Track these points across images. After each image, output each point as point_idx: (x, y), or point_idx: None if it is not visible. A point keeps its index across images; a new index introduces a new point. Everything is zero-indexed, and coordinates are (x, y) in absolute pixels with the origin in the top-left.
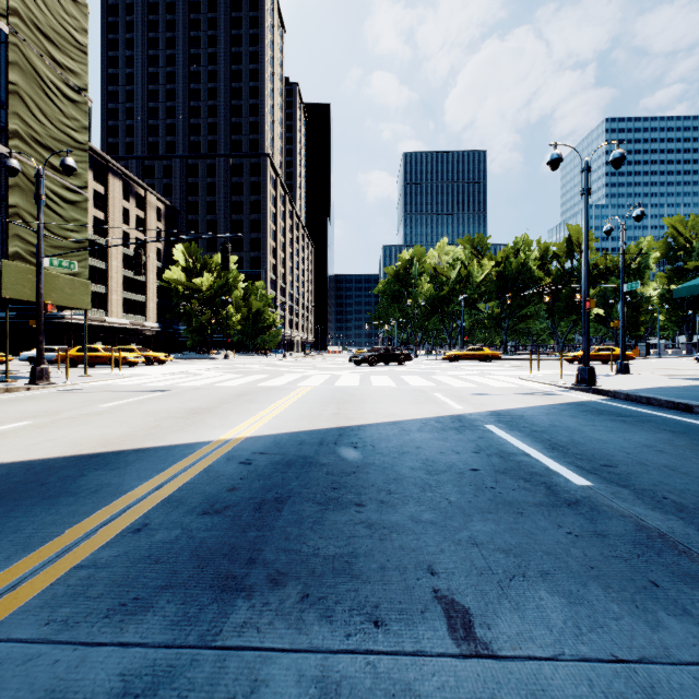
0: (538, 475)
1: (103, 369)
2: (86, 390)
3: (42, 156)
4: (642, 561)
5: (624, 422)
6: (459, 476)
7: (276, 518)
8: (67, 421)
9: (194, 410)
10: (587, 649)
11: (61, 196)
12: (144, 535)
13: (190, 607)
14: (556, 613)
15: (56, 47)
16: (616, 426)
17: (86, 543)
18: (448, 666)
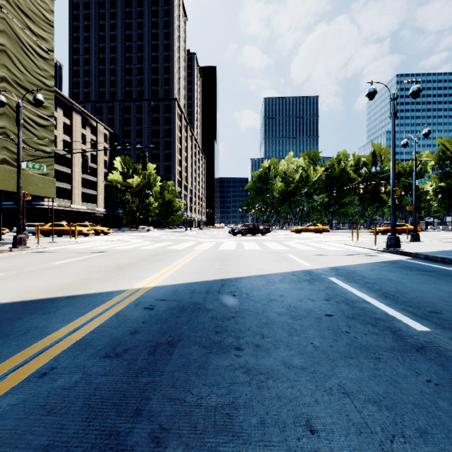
0: (382, 320)
1: (66, 238)
2: (50, 252)
3: (22, 94)
4: None
5: (431, 275)
6: (317, 321)
7: (167, 362)
8: (27, 273)
9: (119, 266)
10: None
11: (36, 121)
12: (47, 380)
13: None
14: None
15: (32, 21)
16: (426, 279)
17: None
18: None
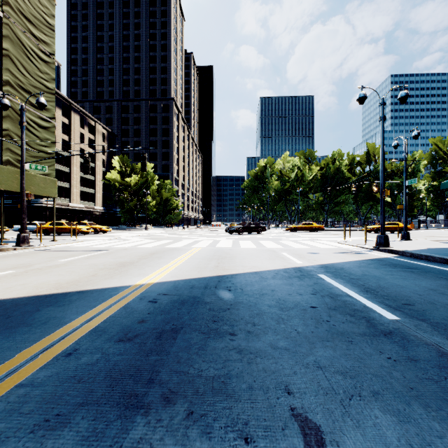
0: (359, 311)
1: (66, 236)
2: (52, 250)
3: (24, 97)
4: None
5: (412, 272)
6: (303, 312)
7: (172, 344)
8: (35, 271)
9: (122, 263)
10: None
11: (38, 123)
12: (73, 358)
13: (99, 423)
14: (390, 431)
15: (34, 26)
16: (408, 275)
17: (29, 365)
18: None
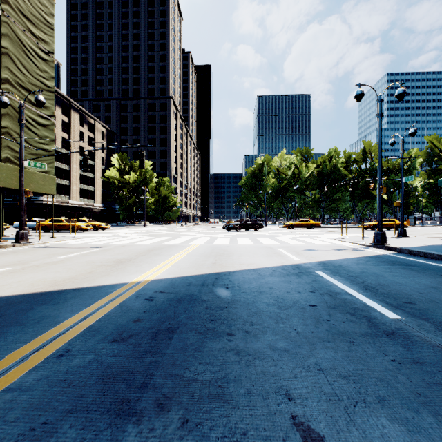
0: (360, 310)
1: (65, 233)
2: (51, 247)
3: (24, 95)
4: None
5: (411, 269)
6: (302, 311)
7: (167, 345)
8: (32, 268)
9: (119, 260)
10: None
11: (37, 121)
12: (65, 360)
13: (88, 433)
14: None
15: (33, 25)
16: (407, 272)
17: (18, 367)
18: None
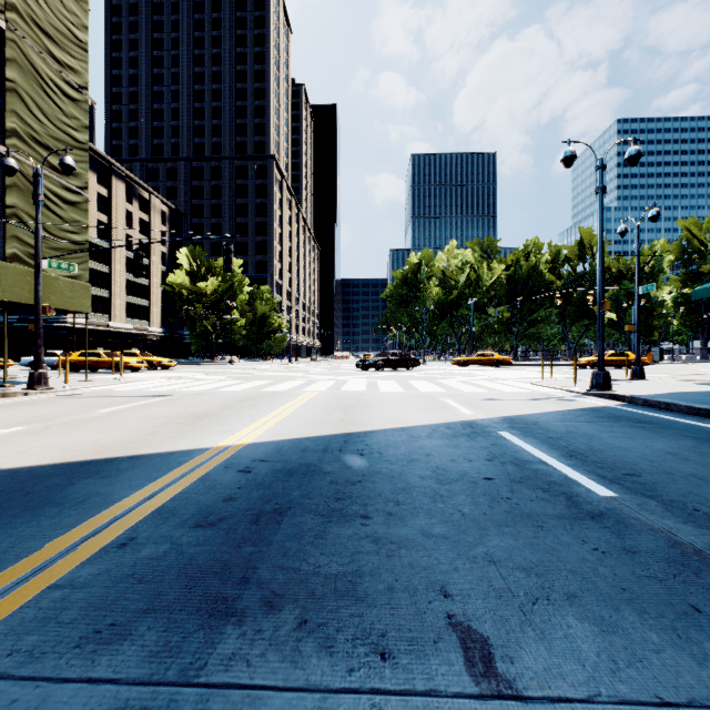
0: (557, 485)
1: (104, 374)
2: (85, 395)
3: (41, 156)
4: (679, 582)
5: (643, 428)
6: (472, 486)
7: (275, 531)
8: (61, 426)
9: (195, 415)
10: (626, 688)
11: (61, 196)
12: (129, 551)
13: (173, 635)
14: (587, 643)
15: (55, 44)
16: (636, 432)
17: (65, 559)
18: (466, 709)
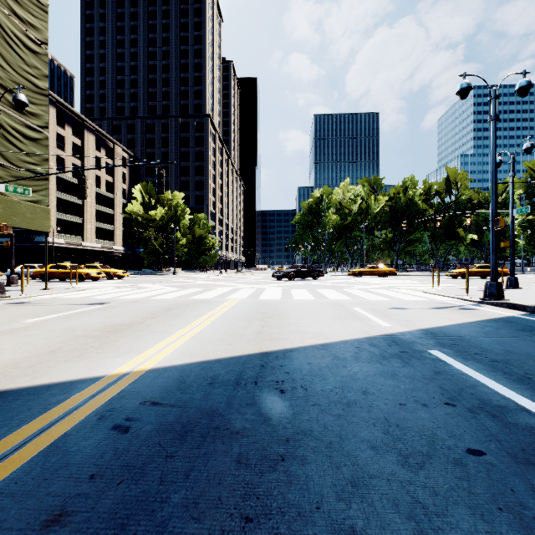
0: None
1: (69, 283)
2: (32, 303)
3: (3, 97)
4: None
5: None
6: (461, 475)
7: None
8: None
9: (114, 326)
10: None
11: (22, 133)
12: None
13: None
14: None
15: (17, 3)
16: None
17: None
18: None
